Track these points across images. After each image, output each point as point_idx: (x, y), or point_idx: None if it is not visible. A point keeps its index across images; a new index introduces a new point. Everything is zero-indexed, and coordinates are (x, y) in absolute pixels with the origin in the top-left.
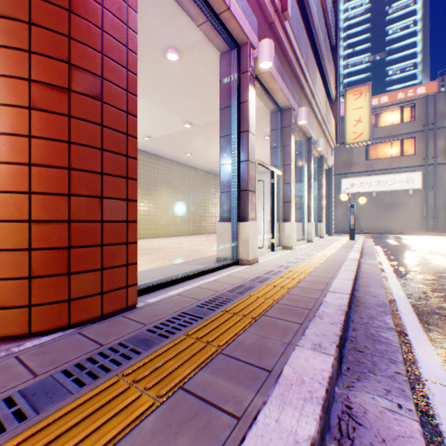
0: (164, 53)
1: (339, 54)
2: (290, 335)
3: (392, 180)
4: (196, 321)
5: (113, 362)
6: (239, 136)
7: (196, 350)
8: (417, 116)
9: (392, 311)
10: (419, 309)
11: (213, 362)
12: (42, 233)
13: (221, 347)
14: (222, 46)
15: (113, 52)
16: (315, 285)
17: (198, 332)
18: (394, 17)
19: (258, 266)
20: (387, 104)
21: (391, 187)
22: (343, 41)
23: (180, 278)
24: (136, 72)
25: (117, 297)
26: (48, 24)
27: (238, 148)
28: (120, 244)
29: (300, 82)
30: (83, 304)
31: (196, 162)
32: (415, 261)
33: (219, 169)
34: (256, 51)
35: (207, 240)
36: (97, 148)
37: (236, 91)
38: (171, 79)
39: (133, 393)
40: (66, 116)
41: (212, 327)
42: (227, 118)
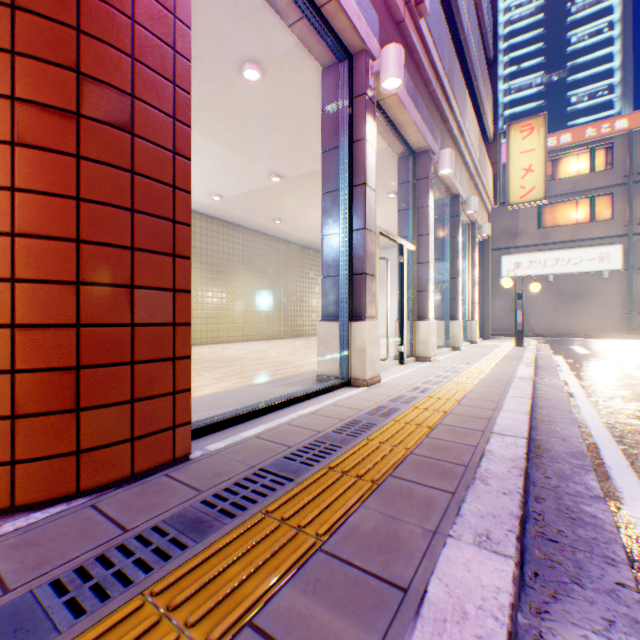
0: (240, 69)
1: (498, 73)
2: (437, 515)
3: (578, 257)
4: (281, 486)
5: (139, 564)
6: (351, 192)
7: (278, 543)
8: (615, 163)
9: (596, 465)
10: (639, 462)
11: (307, 568)
12: (32, 344)
13: (321, 538)
14: (326, 56)
15: (150, 56)
16: (470, 421)
17: (284, 508)
18: (580, 18)
19: (380, 389)
20: (569, 146)
21: (577, 268)
22: (504, 55)
23: (261, 409)
24: (188, 88)
25: (157, 444)
26: (43, 8)
27: (350, 209)
28: (162, 360)
29: (442, 112)
30: (102, 458)
31: (288, 233)
32: (620, 380)
33: (321, 243)
34: (377, 63)
35: (304, 347)
36: (124, 207)
37: (347, 124)
38: (250, 109)
39: (164, 634)
40: (73, 156)
41: (307, 499)
42: (333, 165)
